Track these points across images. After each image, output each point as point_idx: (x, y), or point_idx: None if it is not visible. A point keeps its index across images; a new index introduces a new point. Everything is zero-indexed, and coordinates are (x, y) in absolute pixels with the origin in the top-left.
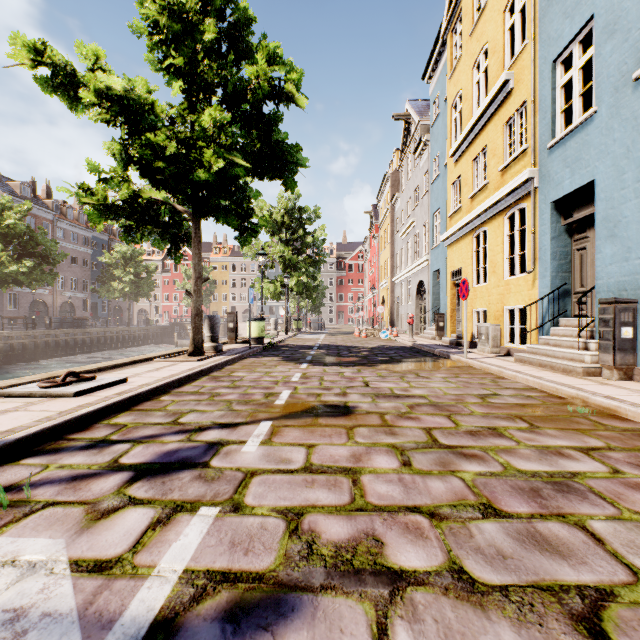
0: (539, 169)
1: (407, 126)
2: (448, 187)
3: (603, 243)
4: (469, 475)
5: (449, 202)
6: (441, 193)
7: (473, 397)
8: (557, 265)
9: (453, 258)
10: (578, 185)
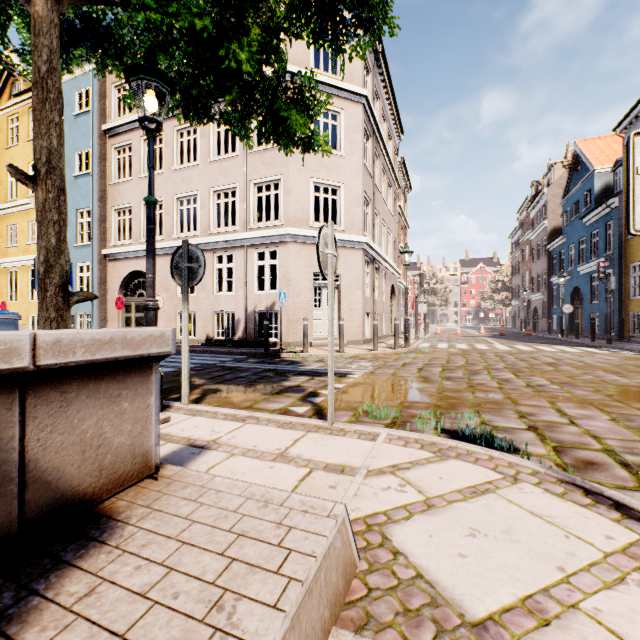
0: None
1: None
2: None
3: None
4: None
5: None
6: None
7: None
8: None
9: None
10: None
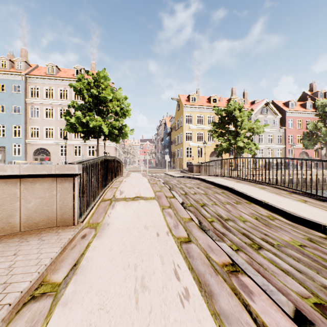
0: None
1: None
2: None
3: (7, 154)
4: None
5: None
6: None
7: None
8: None
9: None
10: (3, 145)
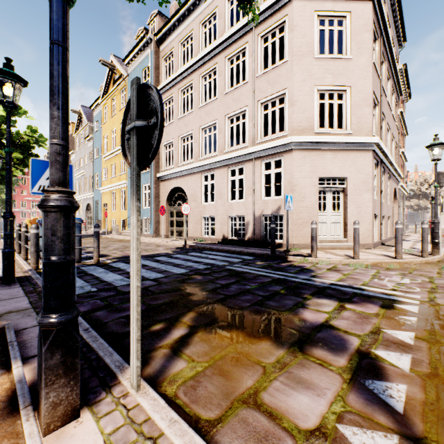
0: (128, 181)
1: (80, 117)
2: (102, 168)
3: None
4: (101, 244)
5: (103, 175)
6: (100, 166)
7: (105, 241)
8: None
9: (104, 198)
10: None
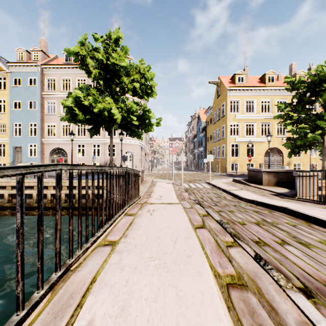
0: (10, 139)
1: None
2: None
3: (23, 155)
4: None
5: None
6: None
7: None
8: (14, 156)
9: None
10: (19, 146)
